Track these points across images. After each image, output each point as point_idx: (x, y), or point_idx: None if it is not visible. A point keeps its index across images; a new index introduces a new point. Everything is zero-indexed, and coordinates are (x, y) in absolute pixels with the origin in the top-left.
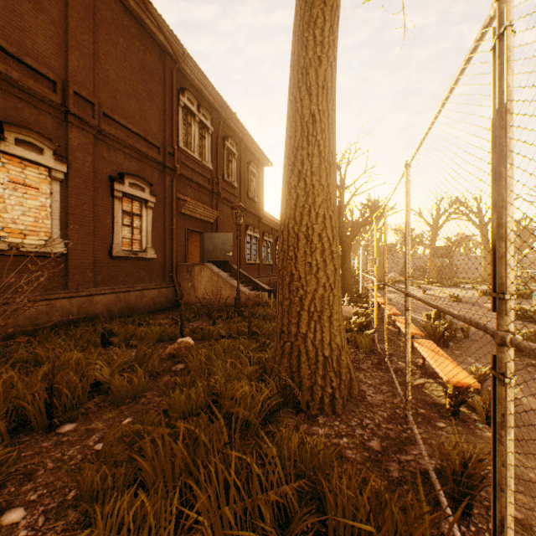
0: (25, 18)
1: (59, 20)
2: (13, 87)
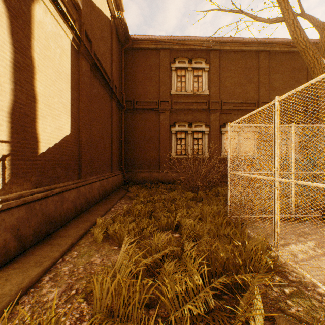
0: (247, 89)
1: (256, 81)
2: (244, 111)
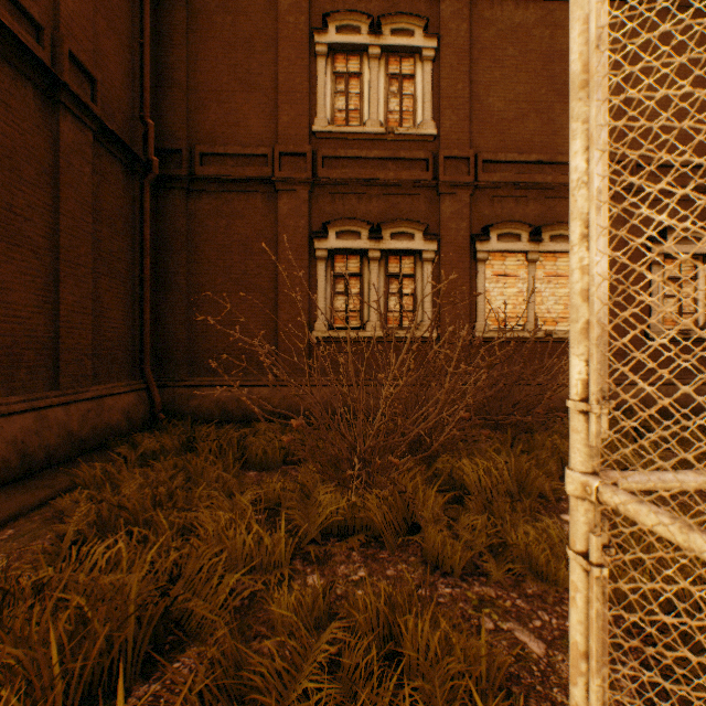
0: (555, 121)
1: None
2: (547, 191)
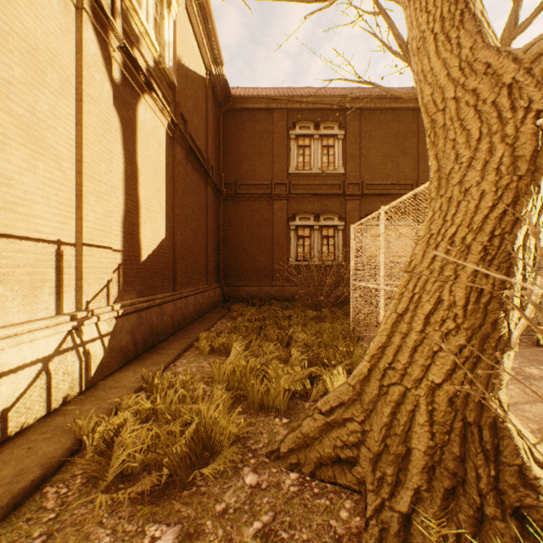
0: (400, 165)
1: (414, 153)
2: (395, 197)
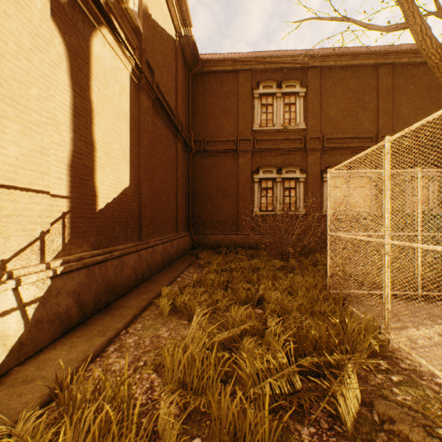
0: (359, 119)
1: (374, 107)
2: (355, 150)
